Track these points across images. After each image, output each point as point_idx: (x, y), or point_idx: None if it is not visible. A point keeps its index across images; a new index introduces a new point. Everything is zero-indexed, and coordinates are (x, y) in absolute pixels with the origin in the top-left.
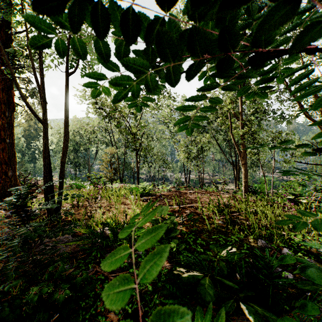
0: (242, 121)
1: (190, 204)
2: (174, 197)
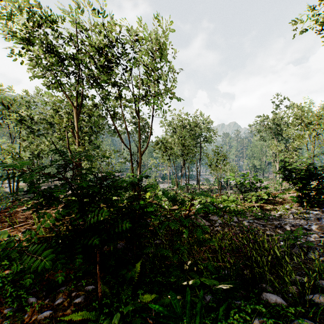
0: (78, 139)
1: (25, 222)
2: (3, 220)
